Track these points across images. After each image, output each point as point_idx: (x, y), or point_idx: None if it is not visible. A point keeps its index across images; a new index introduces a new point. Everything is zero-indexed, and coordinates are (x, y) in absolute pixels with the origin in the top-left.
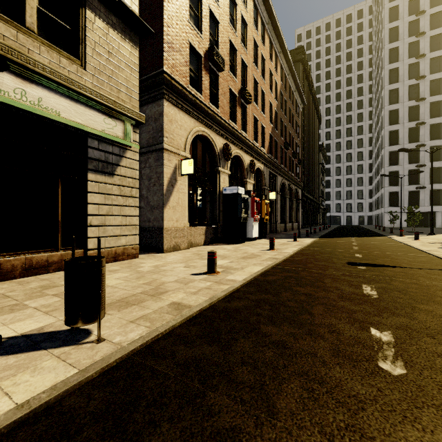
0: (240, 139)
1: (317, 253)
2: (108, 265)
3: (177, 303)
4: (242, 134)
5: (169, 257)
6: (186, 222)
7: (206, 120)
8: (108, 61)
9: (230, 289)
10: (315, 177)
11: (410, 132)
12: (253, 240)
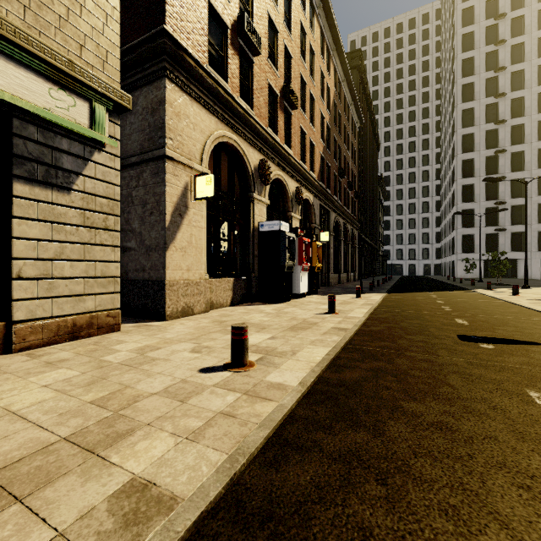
0: (283, 157)
1: (399, 318)
2: (54, 348)
3: (141, 486)
4: (286, 149)
5: (171, 330)
6: (203, 272)
7: (235, 122)
8: None
9: (276, 418)
10: (373, 216)
11: (488, 162)
12: (300, 297)
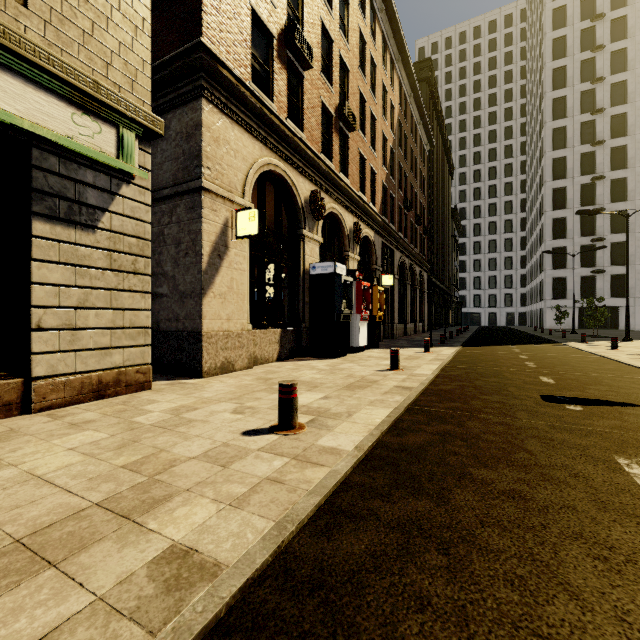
0: (338, 187)
1: (474, 376)
2: (78, 408)
3: (182, 553)
4: (342, 178)
5: (210, 388)
6: (245, 322)
7: (282, 147)
8: (81, 1)
9: (329, 484)
10: (445, 256)
11: (583, 191)
12: (359, 351)
